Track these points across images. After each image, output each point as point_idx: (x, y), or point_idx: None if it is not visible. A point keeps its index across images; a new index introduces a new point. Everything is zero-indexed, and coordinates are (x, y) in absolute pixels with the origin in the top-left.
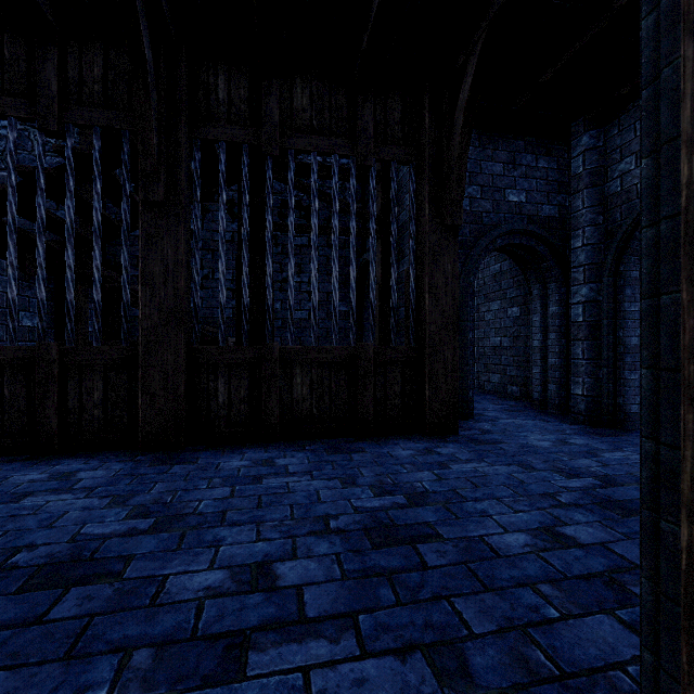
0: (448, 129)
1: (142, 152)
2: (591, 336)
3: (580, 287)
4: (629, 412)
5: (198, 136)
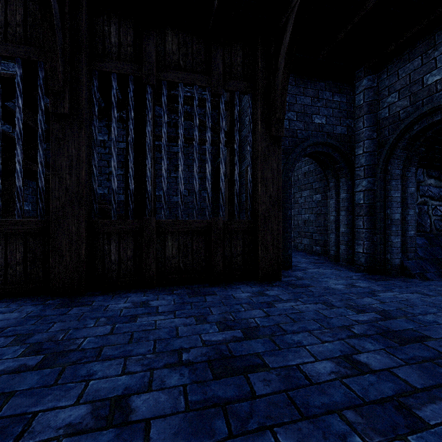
0: (274, 70)
1: (51, 76)
2: (369, 213)
3: (361, 181)
4: (394, 264)
5: (96, 68)
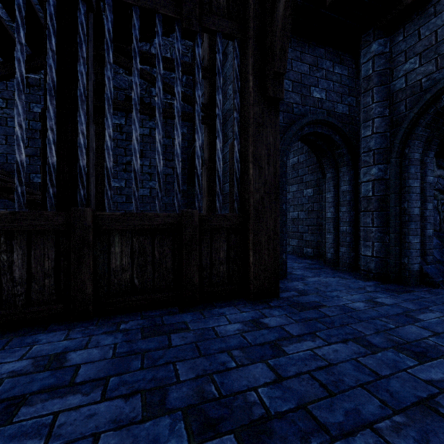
0: (271, 4)
1: None
2: (379, 208)
3: (370, 168)
4: (413, 270)
5: None
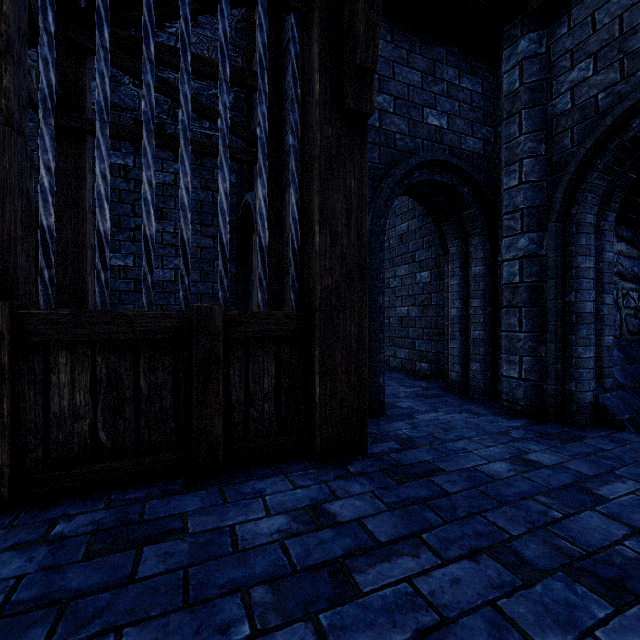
0: None
1: None
2: (531, 301)
3: (516, 238)
4: (584, 402)
5: None
